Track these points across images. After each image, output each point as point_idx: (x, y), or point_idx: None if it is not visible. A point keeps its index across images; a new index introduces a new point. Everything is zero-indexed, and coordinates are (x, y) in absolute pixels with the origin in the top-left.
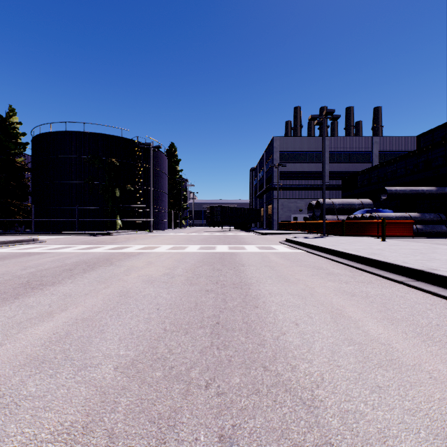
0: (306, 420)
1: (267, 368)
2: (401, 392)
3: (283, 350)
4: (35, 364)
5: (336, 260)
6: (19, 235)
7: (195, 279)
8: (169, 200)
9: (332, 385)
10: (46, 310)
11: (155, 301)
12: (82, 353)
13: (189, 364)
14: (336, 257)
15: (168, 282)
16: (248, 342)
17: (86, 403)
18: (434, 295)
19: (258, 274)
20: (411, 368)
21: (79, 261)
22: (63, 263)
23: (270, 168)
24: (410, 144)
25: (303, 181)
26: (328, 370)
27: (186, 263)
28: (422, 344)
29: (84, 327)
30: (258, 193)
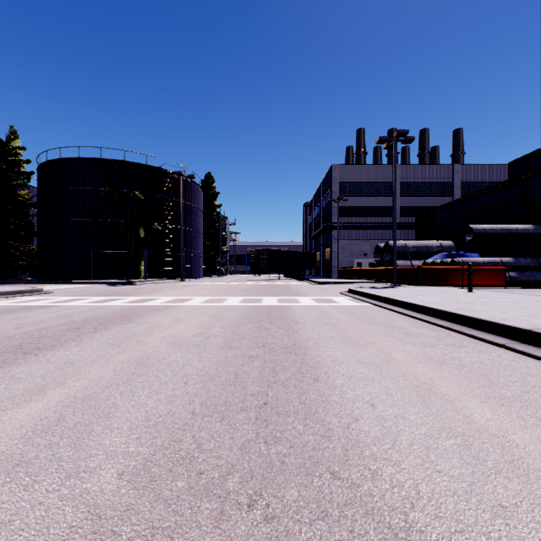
0: None
1: (337, 474)
2: (537, 517)
3: (357, 446)
4: (6, 468)
5: (415, 316)
6: (22, 285)
7: (235, 341)
8: (205, 242)
9: (433, 504)
10: (37, 384)
11: (182, 371)
12: (75, 450)
13: (225, 467)
14: (413, 312)
15: (201, 345)
16: (307, 433)
17: (70, 535)
18: None
19: (316, 335)
20: None
21: (90, 317)
22: (69, 320)
23: (328, 203)
24: (499, 173)
25: (368, 218)
26: (424, 478)
27: (225, 320)
28: None
29: (84, 409)
30: (313, 234)
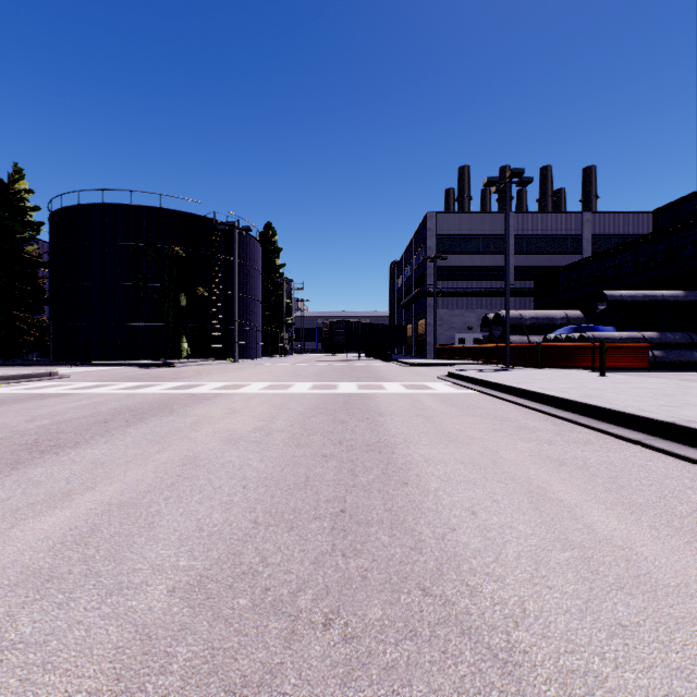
0: (502, 690)
1: (429, 591)
2: (661, 636)
3: (453, 559)
4: (34, 584)
5: (531, 406)
6: (29, 367)
7: (305, 437)
8: (264, 312)
9: (541, 623)
10: (61, 488)
11: (240, 473)
12: (115, 564)
13: (296, 583)
14: (529, 401)
15: (262, 442)
16: (394, 544)
17: (116, 656)
18: (695, 463)
19: (406, 429)
20: (673, 591)
21: (120, 408)
22: (94, 411)
23: (422, 262)
24: (641, 224)
25: (474, 282)
26: (532, 595)
27: (291, 411)
28: (687, 548)
29: (122, 517)
30: (403, 301)
